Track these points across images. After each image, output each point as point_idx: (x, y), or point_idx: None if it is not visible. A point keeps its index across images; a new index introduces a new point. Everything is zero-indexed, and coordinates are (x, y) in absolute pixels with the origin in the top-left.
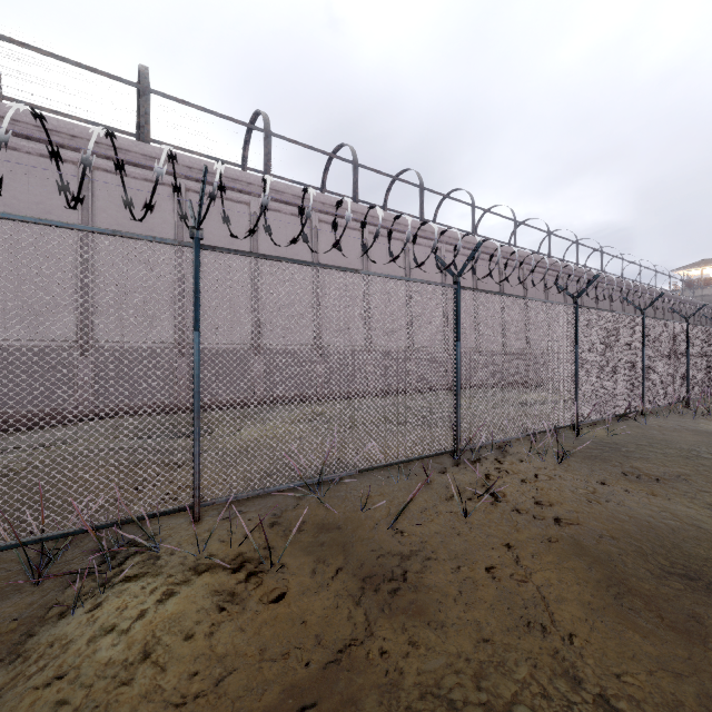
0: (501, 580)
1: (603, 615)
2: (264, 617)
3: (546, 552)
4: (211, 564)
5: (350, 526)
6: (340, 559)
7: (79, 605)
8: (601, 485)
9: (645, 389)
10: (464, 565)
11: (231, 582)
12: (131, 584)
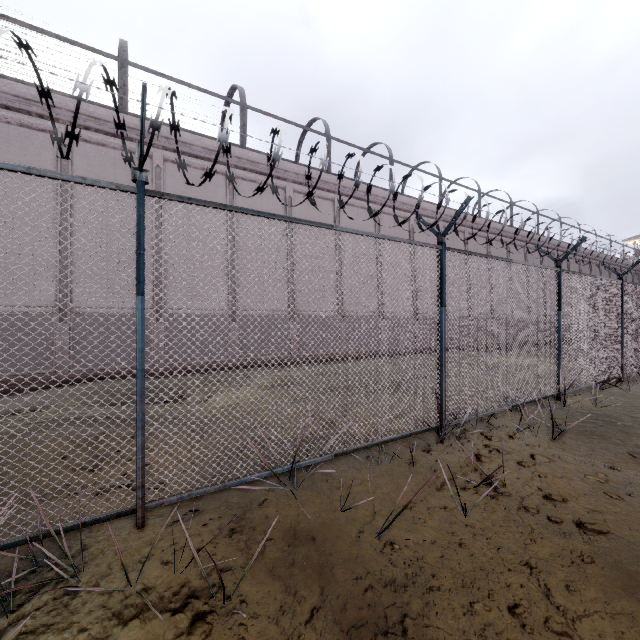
0: (534, 631)
1: None
2: None
3: (584, 582)
4: (144, 605)
5: (328, 537)
6: (316, 592)
7: None
8: (610, 470)
9: (623, 356)
10: (477, 601)
11: (168, 635)
12: None
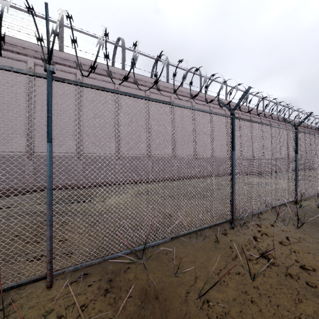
0: None
1: None
2: None
3: None
4: None
5: (167, 297)
6: None
7: None
8: None
9: None
10: None
11: None
12: None
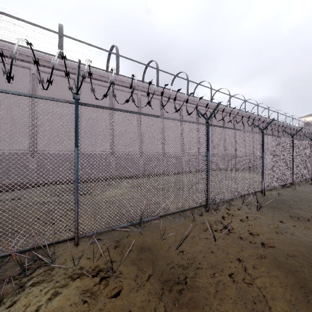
0: (238, 283)
1: (299, 309)
2: (108, 308)
3: (260, 265)
4: (81, 273)
5: (156, 249)
6: (151, 269)
7: (4, 302)
8: (280, 223)
9: (293, 173)
10: (217, 272)
11: (91, 284)
12: (35, 288)
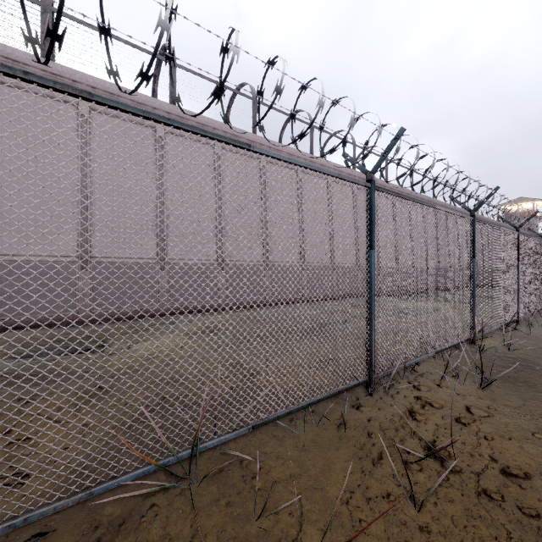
0: None
1: None
2: None
3: None
4: None
5: None
6: None
7: None
8: None
9: (519, 300)
10: None
11: None
12: None
